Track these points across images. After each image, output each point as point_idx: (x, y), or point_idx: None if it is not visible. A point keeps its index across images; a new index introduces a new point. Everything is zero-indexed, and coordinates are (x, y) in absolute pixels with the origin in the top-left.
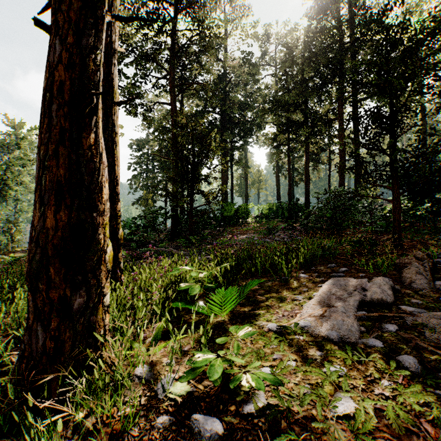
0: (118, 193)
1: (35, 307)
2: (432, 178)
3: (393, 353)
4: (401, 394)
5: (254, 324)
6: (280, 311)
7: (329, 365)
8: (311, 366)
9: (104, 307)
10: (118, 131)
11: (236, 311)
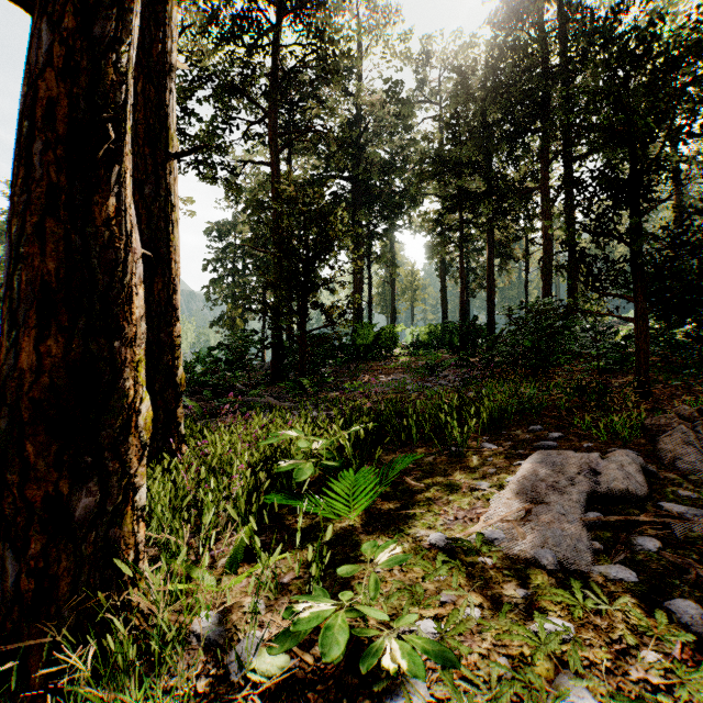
0: (177, 306)
1: (2, 515)
2: (701, 282)
3: (656, 595)
4: (682, 682)
5: (406, 534)
6: (450, 509)
7: (543, 619)
8: (509, 621)
9: (136, 511)
10: (177, 202)
11: (375, 510)
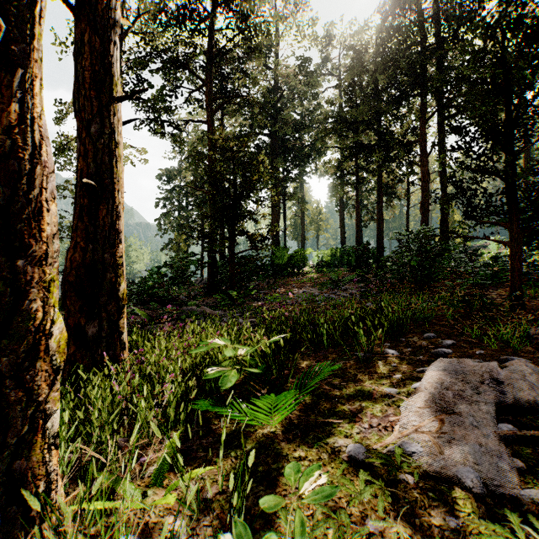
0: (119, 230)
1: None
2: None
3: None
4: None
5: (325, 444)
6: (364, 416)
7: None
8: None
9: (47, 439)
10: (121, 140)
11: (294, 416)
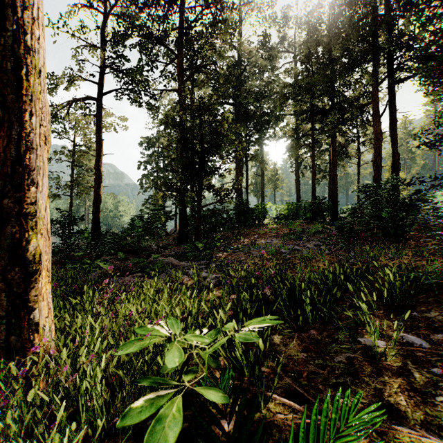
0: (31, 167)
1: None
2: None
3: None
4: None
5: None
6: None
7: None
8: None
9: None
10: (41, 50)
11: None
